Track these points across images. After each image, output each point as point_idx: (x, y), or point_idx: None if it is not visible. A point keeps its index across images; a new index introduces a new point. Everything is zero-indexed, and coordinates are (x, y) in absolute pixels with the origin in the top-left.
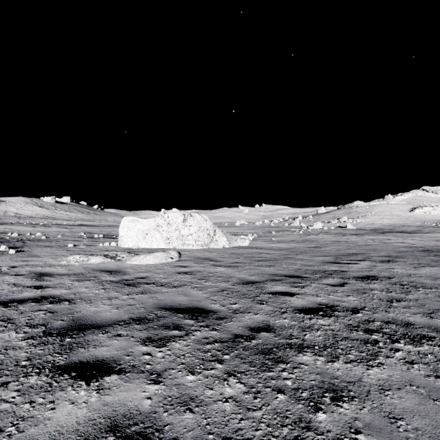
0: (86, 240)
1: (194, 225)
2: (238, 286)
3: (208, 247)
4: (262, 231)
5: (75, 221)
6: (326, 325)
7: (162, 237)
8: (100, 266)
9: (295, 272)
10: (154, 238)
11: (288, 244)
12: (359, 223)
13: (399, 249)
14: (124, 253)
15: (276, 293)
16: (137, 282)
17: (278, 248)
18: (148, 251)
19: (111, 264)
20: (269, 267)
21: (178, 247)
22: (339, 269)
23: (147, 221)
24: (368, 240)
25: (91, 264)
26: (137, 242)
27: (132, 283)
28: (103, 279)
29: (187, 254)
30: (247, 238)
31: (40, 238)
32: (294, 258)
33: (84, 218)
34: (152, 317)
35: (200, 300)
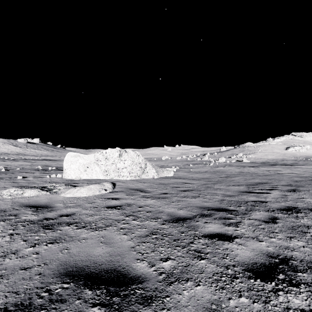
0: (39, 172)
1: (128, 159)
2: (168, 225)
3: (140, 178)
4: (182, 164)
5: (40, 156)
6: (306, 311)
7: (101, 170)
8: (32, 200)
9: (221, 204)
10: (94, 171)
11: (204, 174)
12: (251, 158)
13: (293, 178)
14: (62, 185)
15: (212, 237)
16: (58, 223)
17: (197, 178)
18: (87, 182)
19: (44, 197)
20: (194, 198)
21: (114, 178)
22: (258, 200)
23: (88, 156)
24: (264, 171)
25: (23, 197)
26: (79, 174)
27: (51, 224)
28: (22, 218)
29: (121, 184)
30: (172, 170)
31: (0, 170)
32: (213, 187)
33: (48, 155)
34: (41, 304)
35: (123, 252)
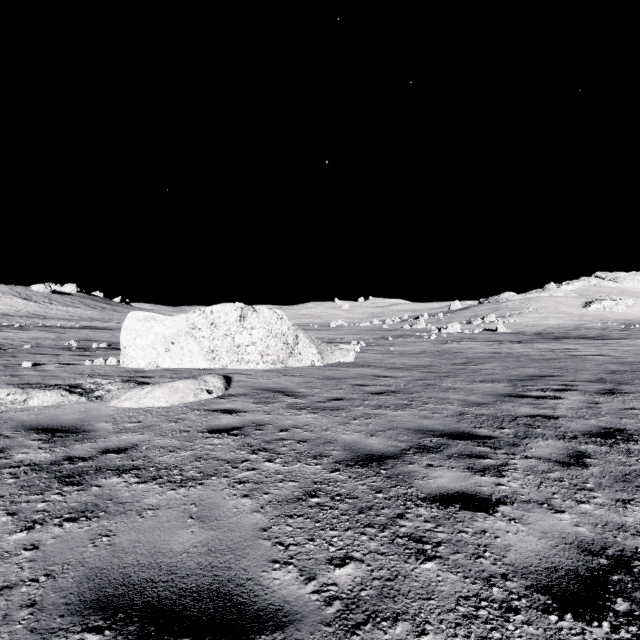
0: (71, 353)
1: (260, 326)
2: (345, 473)
3: (285, 366)
4: (373, 336)
5: (78, 320)
6: None
7: (201, 348)
8: (45, 414)
9: (459, 423)
10: (186, 351)
11: (418, 358)
12: (513, 325)
13: (606, 366)
14: (116, 381)
15: (447, 502)
16: (96, 468)
17: (404, 366)
18: (172, 375)
19: (74, 408)
20: (401, 408)
21: (230, 367)
22: (538, 413)
23: (173, 320)
24: (543, 350)
25: (27, 409)
26: (154, 357)
27: (79, 472)
28: (15, 458)
29: (244, 380)
30: (352, 348)
31: None
32: (439, 386)
33: (94, 317)
34: None
35: (240, 543)
